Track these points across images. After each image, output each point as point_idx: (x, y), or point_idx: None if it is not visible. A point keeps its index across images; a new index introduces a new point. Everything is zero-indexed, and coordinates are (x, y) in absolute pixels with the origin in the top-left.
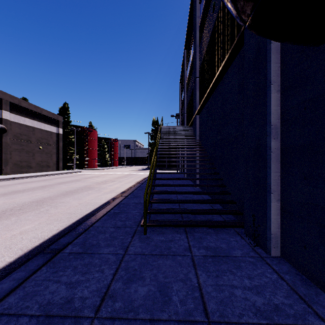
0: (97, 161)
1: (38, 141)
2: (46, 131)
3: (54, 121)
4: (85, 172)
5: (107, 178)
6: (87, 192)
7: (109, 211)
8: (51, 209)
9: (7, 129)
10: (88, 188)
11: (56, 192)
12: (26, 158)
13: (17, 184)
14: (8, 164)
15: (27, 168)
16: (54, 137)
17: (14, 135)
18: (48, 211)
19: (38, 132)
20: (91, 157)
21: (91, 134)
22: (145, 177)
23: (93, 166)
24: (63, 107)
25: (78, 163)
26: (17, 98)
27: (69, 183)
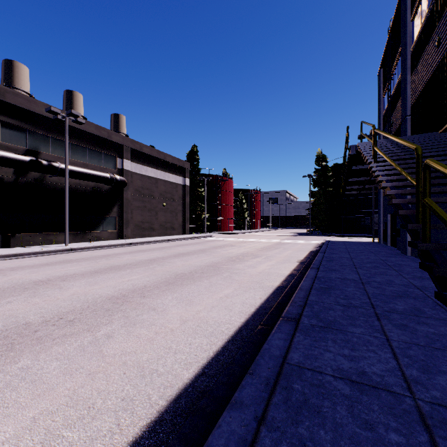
0: (232, 222)
1: (161, 197)
2: (171, 182)
3: (180, 169)
4: (216, 237)
5: (246, 249)
6: (208, 281)
7: (253, 444)
8: (117, 334)
9: (128, 182)
10: (212, 269)
11: (159, 276)
12: (148, 218)
13: (126, 253)
14: (129, 225)
15: (149, 230)
16: (180, 190)
17: (136, 190)
18: (106, 343)
19: (161, 184)
20: (225, 216)
21: (224, 184)
22: (312, 250)
23: (227, 229)
24: (191, 151)
25: (209, 225)
26: (138, 143)
27: (189, 255)
